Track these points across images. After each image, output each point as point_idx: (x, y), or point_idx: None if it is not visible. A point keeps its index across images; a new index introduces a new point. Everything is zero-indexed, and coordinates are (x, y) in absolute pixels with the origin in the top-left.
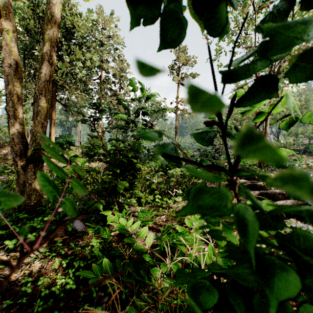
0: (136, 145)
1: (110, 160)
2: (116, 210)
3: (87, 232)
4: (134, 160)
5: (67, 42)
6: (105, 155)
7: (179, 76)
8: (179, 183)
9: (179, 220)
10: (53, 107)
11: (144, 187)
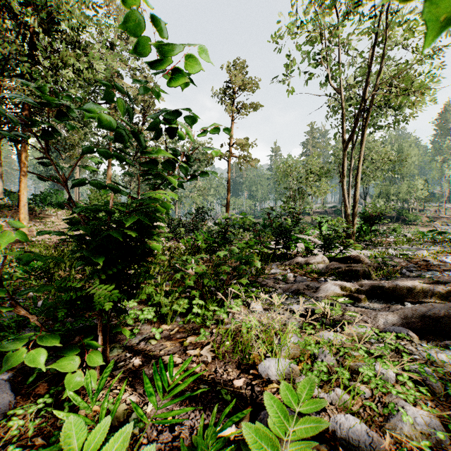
0: (141, 199)
1: (86, 234)
2: (93, 351)
3: (13, 416)
4: (135, 234)
5: (51, 38)
6: (73, 221)
7: (232, 106)
8: (238, 275)
9: (239, 356)
10: (23, 143)
11: (172, 281)
